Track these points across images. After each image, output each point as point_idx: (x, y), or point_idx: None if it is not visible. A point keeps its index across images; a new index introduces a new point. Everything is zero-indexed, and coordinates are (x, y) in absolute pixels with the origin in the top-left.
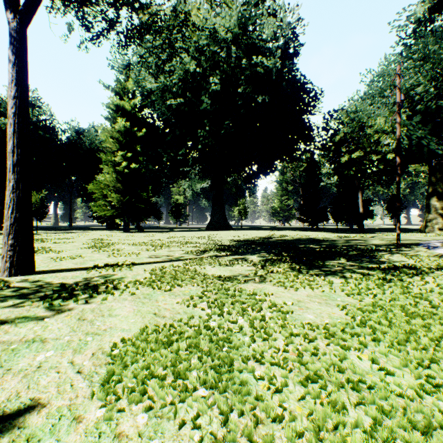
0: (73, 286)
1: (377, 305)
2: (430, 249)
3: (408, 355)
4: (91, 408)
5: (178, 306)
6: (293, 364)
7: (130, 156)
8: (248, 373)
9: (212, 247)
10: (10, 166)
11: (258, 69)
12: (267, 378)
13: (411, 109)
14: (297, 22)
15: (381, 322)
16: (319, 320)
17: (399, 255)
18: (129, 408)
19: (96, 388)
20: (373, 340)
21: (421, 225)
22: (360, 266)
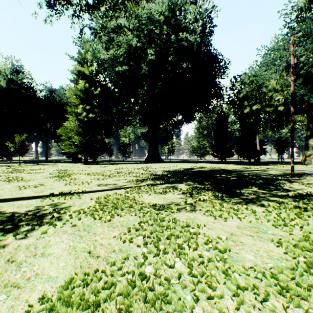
0: (23, 215)
1: (311, 240)
2: None
3: None
4: None
5: (115, 242)
6: None
7: (88, 109)
8: None
9: (149, 176)
10: None
11: (183, 43)
12: None
13: (295, 74)
14: (212, 8)
15: None
16: (260, 262)
17: (297, 183)
18: None
19: None
20: None
21: (302, 159)
22: (272, 194)
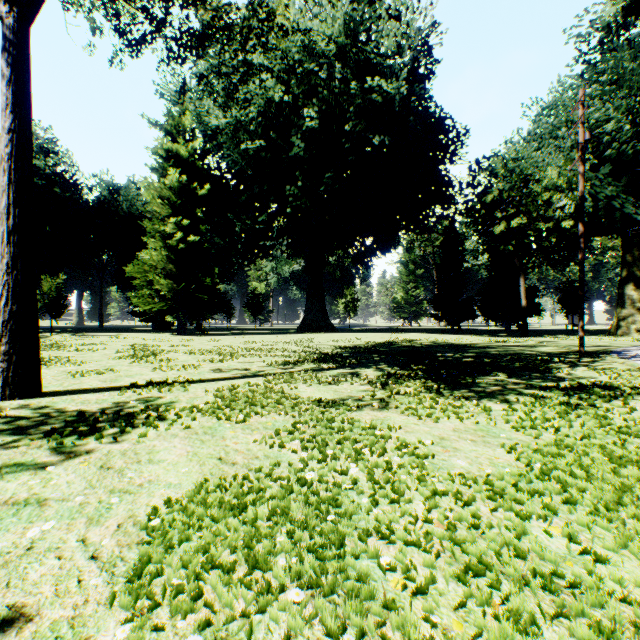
0: (97, 415)
1: (564, 445)
2: (629, 359)
3: (625, 528)
4: (108, 624)
5: (257, 447)
6: (442, 544)
7: (187, 225)
8: (369, 559)
9: (307, 356)
10: (4, 234)
11: (374, 97)
12: (401, 569)
13: (597, 156)
14: (432, 28)
15: (573, 473)
16: (476, 469)
17: (585, 368)
18: (172, 624)
19: (119, 588)
20: (565, 502)
21: (611, 326)
22: (530, 385)
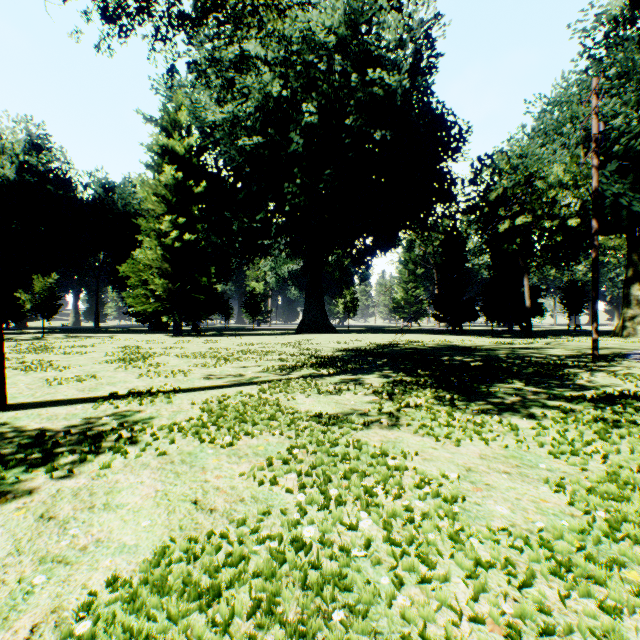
0: (60, 435)
1: (622, 481)
2: None
3: None
4: None
5: (243, 484)
6: None
7: (183, 223)
8: None
9: (306, 360)
10: None
11: (375, 90)
12: None
13: (603, 153)
14: (434, 20)
15: None
16: (522, 520)
17: (604, 373)
18: None
19: None
20: None
21: (617, 326)
22: (552, 395)
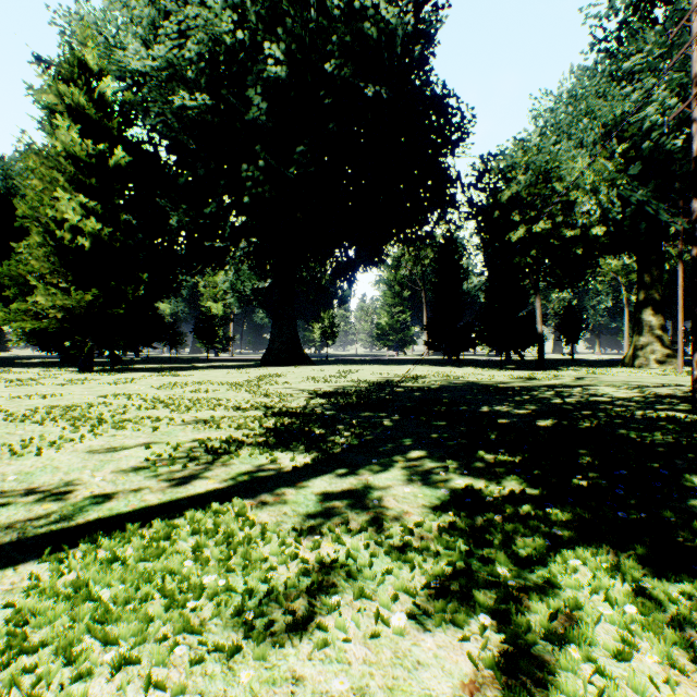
0: None
1: None
2: None
3: None
4: None
5: None
6: None
7: (92, 209)
8: None
9: (256, 423)
10: None
11: (367, 27)
12: None
13: (622, 155)
14: None
15: None
16: None
17: None
18: None
19: None
20: None
21: (626, 356)
22: None
